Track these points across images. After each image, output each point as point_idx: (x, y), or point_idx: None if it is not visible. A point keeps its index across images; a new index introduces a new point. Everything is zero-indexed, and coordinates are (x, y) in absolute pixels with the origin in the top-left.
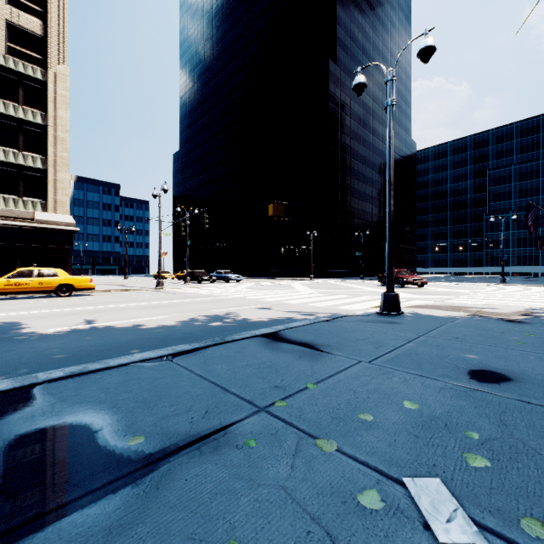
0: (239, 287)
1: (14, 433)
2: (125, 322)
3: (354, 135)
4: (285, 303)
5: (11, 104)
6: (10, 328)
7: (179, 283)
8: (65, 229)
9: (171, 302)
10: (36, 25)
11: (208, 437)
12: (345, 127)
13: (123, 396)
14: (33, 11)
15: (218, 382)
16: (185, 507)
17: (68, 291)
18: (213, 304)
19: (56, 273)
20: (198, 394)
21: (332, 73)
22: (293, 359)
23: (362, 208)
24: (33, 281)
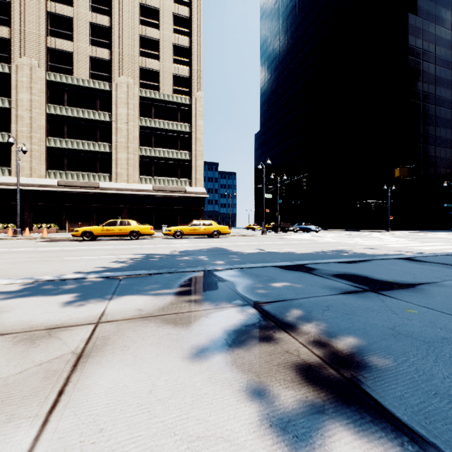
0: (324, 236)
1: (328, 274)
2: (280, 250)
3: (439, 82)
4: (384, 246)
5: (175, 123)
6: (224, 249)
7: (272, 232)
8: (201, 196)
9: (287, 242)
10: (186, 71)
11: (428, 283)
12: (428, 75)
13: (355, 271)
14: (184, 63)
15: (403, 271)
16: (446, 293)
17: (217, 235)
18: (322, 245)
19: (211, 223)
20: (398, 273)
21: (412, 26)
22: (443, 268)
23: (451, 157)
24: (201, 228)
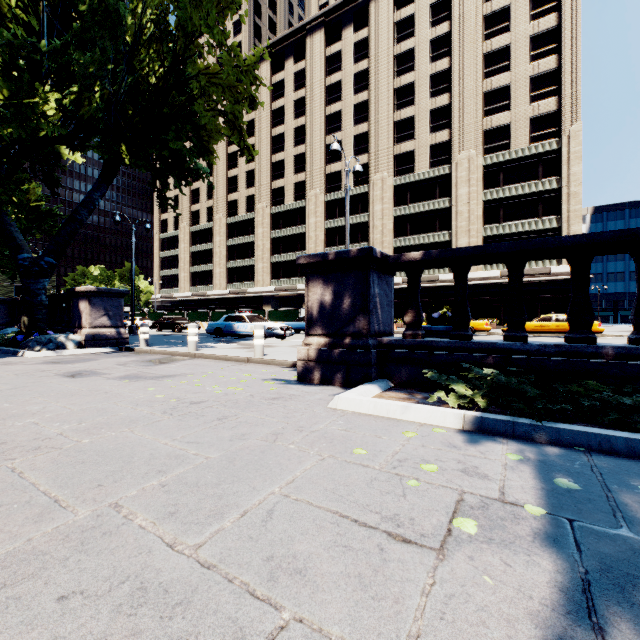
0: None
1: None
2: None
3: None
4: None
5: (532, 183)
6: None
7: None
8: None
9: None
10: (552, 103)
11: None
12: None
13: None
14: (549, 93)
15: None
16: None
17: None
18: None
19: None
20: None
21: None
22: None
23: None
24: (551, 324)
